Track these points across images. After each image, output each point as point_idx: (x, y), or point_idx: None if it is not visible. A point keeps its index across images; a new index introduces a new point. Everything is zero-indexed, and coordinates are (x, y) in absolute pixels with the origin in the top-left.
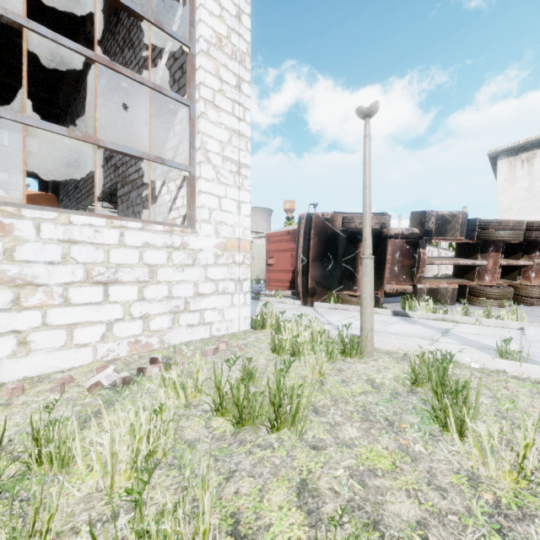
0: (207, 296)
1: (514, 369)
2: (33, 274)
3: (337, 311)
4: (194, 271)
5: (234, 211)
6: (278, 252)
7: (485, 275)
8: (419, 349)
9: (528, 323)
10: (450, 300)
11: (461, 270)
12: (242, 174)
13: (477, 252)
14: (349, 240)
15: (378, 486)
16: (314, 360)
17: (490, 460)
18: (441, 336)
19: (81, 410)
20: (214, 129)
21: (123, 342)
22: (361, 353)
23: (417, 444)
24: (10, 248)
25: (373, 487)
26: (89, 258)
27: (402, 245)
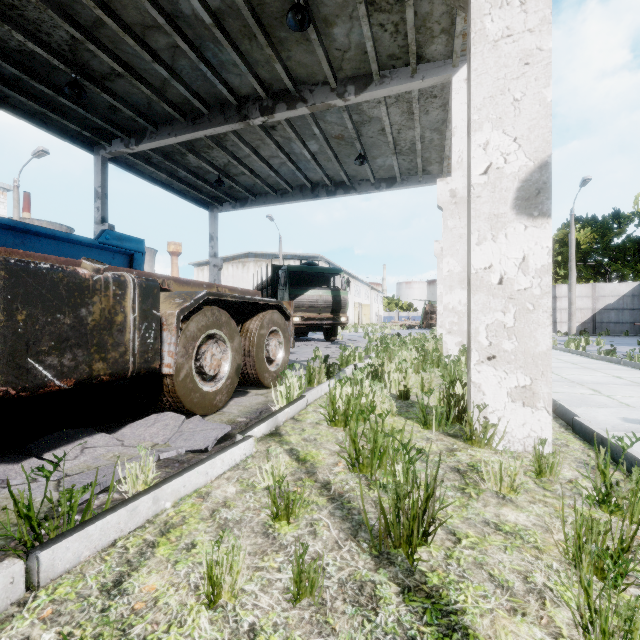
0: None
1: None
2: None
3: None
4: None
5: None
6: None
7: None
8: None
9: None
10: None
11: None
12: None
13: None
14: None
15: None
16: None
17: None
18: None
19: None
20: None
21: None
22: None
23: None
24: None
25: None
26: None
27: None
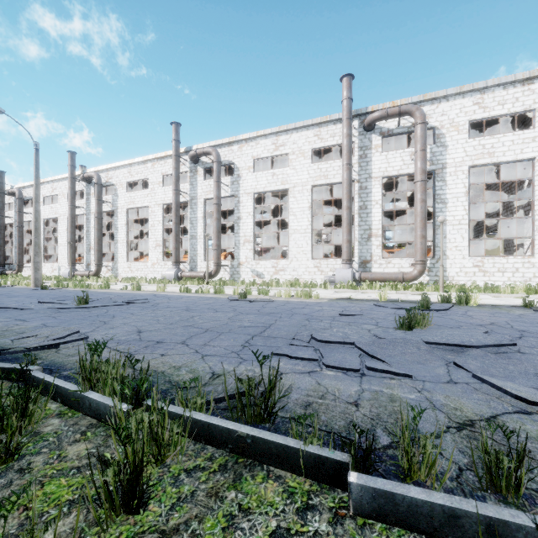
0: None
1: None
2: (487, 270)
3: None
4: (533, 269)
5: None
6: None
7: None
8: None
9: None
10: None
11: None
12: None
13: None
14: None
15: None
16: None
17: None
18: None
19: None
20: None
21: None
22: None
23: None
24: (483, 265)
25: None
26: (498, 266)
27: None
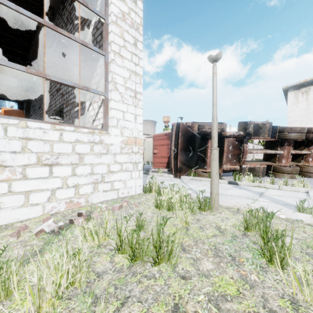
0: (115, 173)
1: (308, 219)
2: (2, 159)
3: (194, 181)
4: (107, 157)
5: (133, 120)
6: (159, 146)
7: (282, 159)
8: (247, 206)
9: (311, 189)
10: (262, 174)
11: (268, 156)
12: (137, 98)
13: (278, 146)
14: (202, 138)
15: (229, 309)
16: (182, 214)
17: (306, 289)
18: (259, 197)
19: (29, 249)
20: (120, 70)
21: (62, 202)
22: (211, 208)
23: (252, 274)
24: None
25: (225, 310)
26: (39, 149)
27: (233, 141)
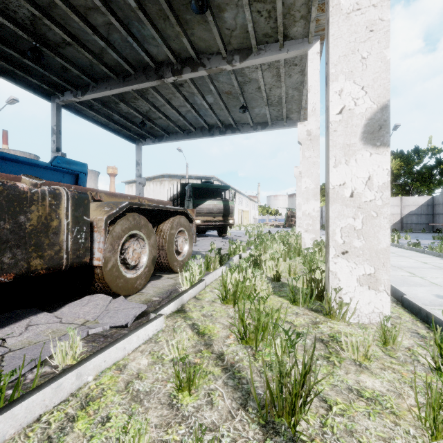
0: None
1: None
2: None
3: None
4: None
5: None
6: None
7: None
8: None
9: None
10: None
11: None
12: None
13: None
14: None
15: None
16: None
17: None
18: None
19: None
20: None
21: None
22: None
23: None
24: None
25: None
26: None
27: None
